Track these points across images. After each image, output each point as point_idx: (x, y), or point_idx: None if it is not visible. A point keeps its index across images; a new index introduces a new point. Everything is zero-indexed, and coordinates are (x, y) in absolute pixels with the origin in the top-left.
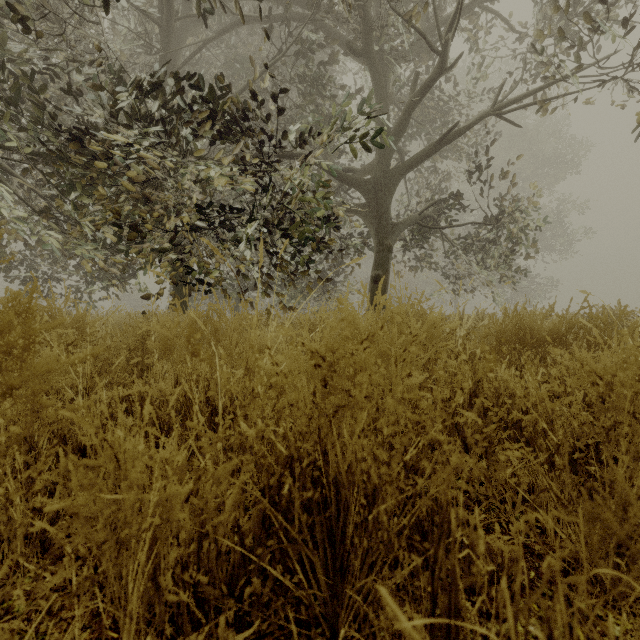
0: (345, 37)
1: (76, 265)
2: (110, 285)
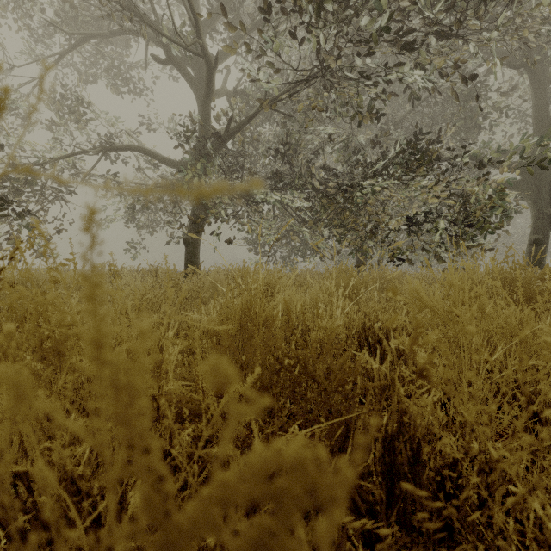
0: (500, 50)
1: (288, 242)
2: (306, 254)
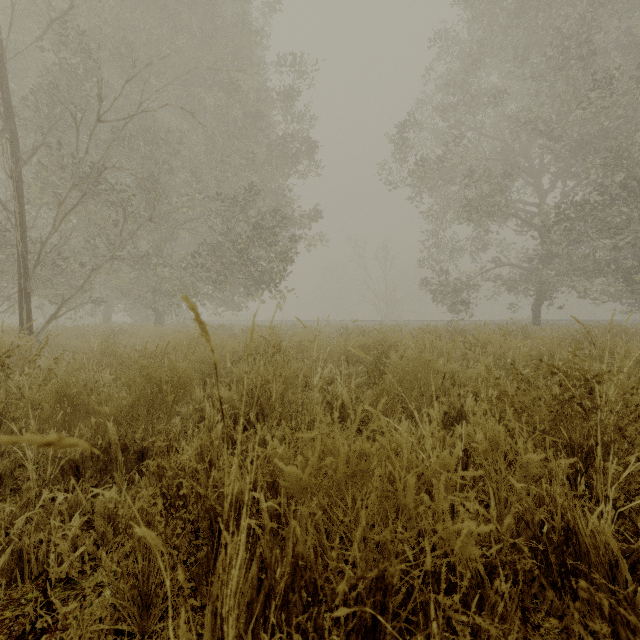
0: None
1: None
2: None
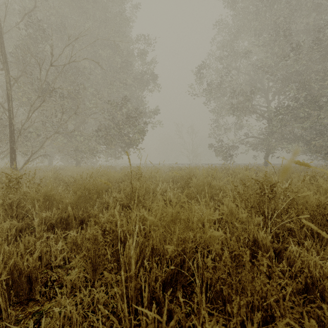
0: None
1: None
2: None
